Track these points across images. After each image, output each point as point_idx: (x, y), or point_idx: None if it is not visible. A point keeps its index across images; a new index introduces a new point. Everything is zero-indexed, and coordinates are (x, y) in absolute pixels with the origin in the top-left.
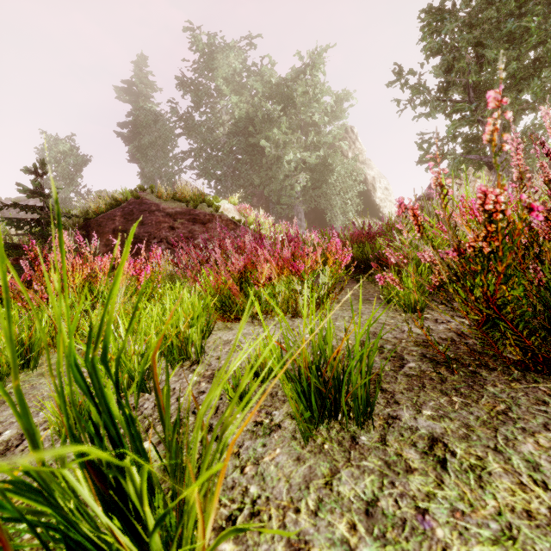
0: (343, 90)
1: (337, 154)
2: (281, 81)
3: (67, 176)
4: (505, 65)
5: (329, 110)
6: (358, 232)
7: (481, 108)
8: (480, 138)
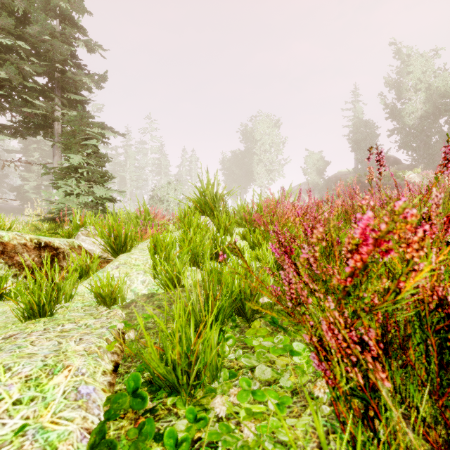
0: None
1: None
2: None
3: (318, 171)
4: None
5: None
6: None
7: None
8: None
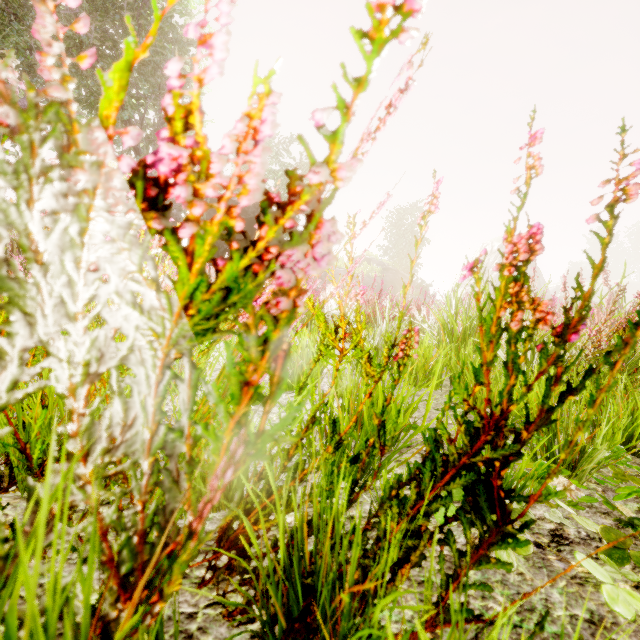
0: None
1: None
2: None
3: None
4: None
5: None
6: None
7: None
8: None
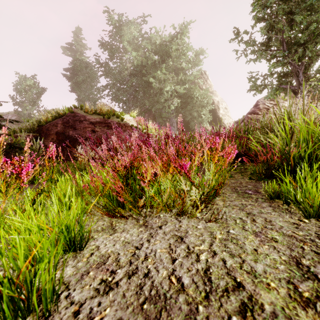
0: (200, 48)
1: (196, 87)
2: (162, 42)
3: (32, 100)
4: (306, 27)
5: (191, 60)
6: (217, 133)
7: (292, 54)
8: (289, 74)
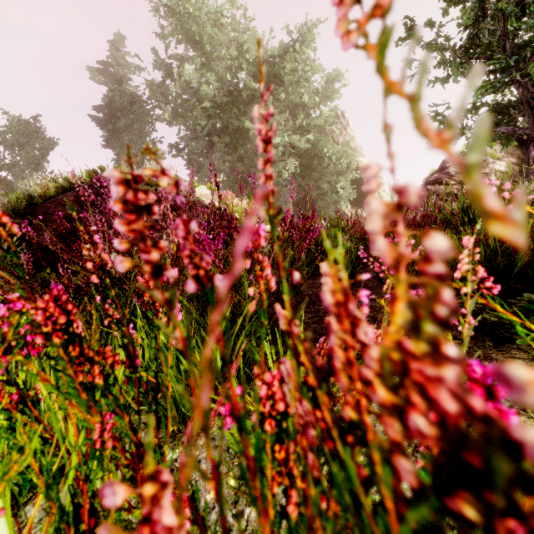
0: (335, 70)
1: (329, 139)
2: (267, 58)
3: (32, 161)
4: None
5: (320, 89)
6: None
7: (525, 62)
8: (513, 105)
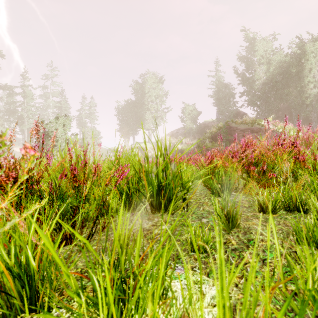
0: None
1: None
2: (298, 48)
3: (192, 119)
4: None
5: None
6: None
7: None
8: None
